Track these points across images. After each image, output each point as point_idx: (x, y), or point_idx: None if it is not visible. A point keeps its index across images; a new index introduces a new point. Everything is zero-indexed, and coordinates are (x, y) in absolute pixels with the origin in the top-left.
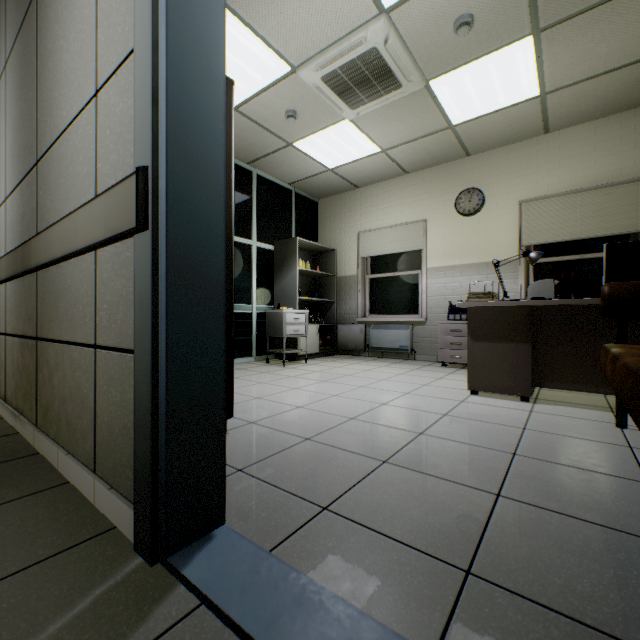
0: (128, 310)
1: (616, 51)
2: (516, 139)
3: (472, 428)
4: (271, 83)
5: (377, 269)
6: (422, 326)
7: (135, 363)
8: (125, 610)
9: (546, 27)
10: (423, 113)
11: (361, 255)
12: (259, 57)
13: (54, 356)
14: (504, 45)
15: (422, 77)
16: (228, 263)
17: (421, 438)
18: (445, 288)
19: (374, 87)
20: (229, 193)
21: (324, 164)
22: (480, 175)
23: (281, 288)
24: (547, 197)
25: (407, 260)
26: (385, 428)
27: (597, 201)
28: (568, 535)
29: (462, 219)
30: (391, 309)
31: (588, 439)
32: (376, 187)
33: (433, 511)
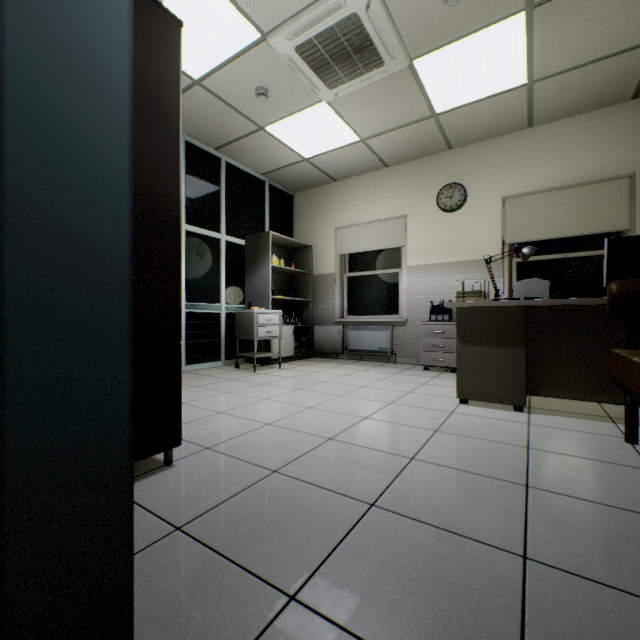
0: None
1: (608, 36)
2: (499, 132)
3: (470, 449)
4: (238, 52)
5: (355, 267)
6: (402, 327)
7: None
8: None
9: (540, 2)
10: (406, 98)
11: (339, 252)
12: (223, 18)
13: None
14: (495, 21)
15: (406, 54)
16: (174, 250)
17: (413, 465)
18: (426, 287)
19: (354, 63)
20: (175, 162)
21: (299, 153)
22: (462, 170)
23: (253, 286)
24: (531, 193)
25: (387, 258)
26: (369, 452)
27: (581, 198)
28: (639, 632)
29: (444, 215)
30: (370, 309)
31: (603, 460)
32: (354, 181)
33: (445, 594)
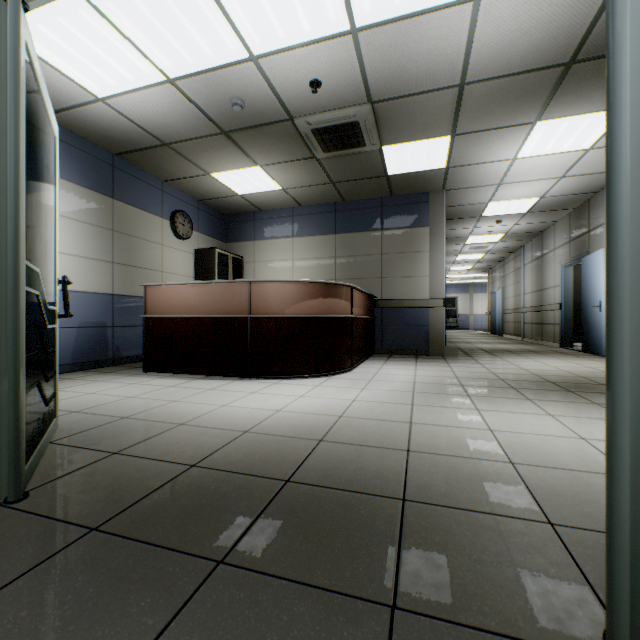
0: (558, 319)
1: None
2: None
3: None
4: None
5: None
6: None
7: (559, 325)
8: (557, 348)
9: None
10: None
11: None
12: None
13: (546, 327)
14: None
15: None
16: None
17: None
18: None
19: None
20: None
21: None
22: None
23: None
24: None
25: None
26: None
27: None
28: None
29: None
30: None
31: None
32: None
33: None
